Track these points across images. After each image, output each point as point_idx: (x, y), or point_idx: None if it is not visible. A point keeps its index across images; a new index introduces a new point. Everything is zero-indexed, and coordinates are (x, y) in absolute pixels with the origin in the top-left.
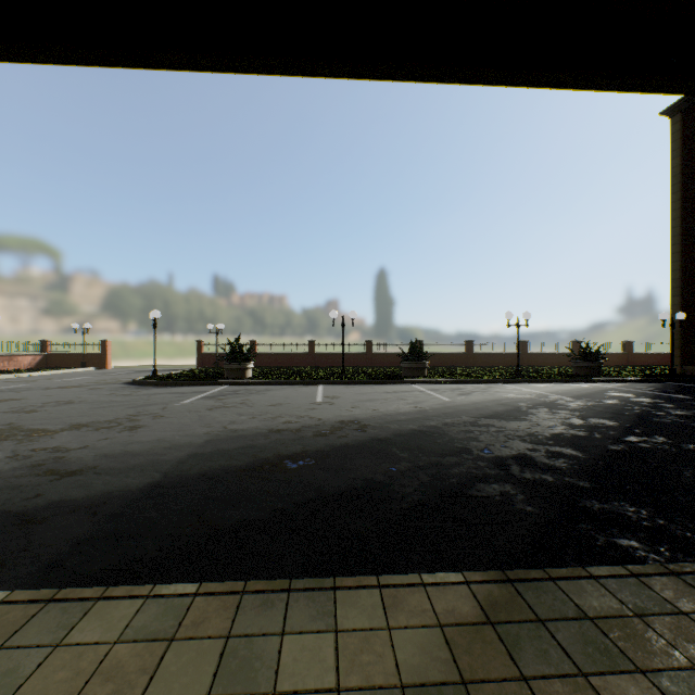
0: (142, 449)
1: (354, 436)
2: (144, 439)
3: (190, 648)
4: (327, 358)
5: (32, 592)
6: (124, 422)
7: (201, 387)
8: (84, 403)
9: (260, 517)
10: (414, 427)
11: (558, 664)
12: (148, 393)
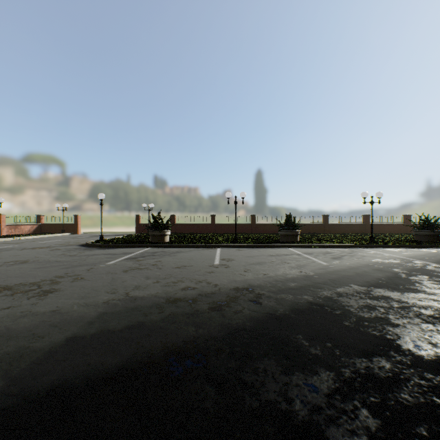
0: (27, 325)
1: (250, 310)
2: (42, 309)
3: None
4: (224, 227)
5: None
6: (44, 285)
7: (130, 248)
8: (34, 263)
9: None
10: (309, 298)
11: None
12: (88, 254)
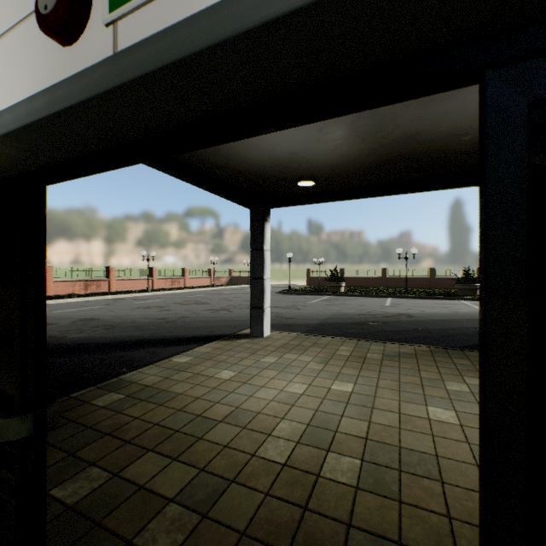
0: (307, 315)
1: (404, 318)
2: (306, 312)
3: (348, 343)
4: (396, 281)
5: (306, 334)
6: (292, 307)
7: (316, 296)
8: None
9: (360, 332)
10: (442, 318)
11: (445, 356)
12: (291, 297)
